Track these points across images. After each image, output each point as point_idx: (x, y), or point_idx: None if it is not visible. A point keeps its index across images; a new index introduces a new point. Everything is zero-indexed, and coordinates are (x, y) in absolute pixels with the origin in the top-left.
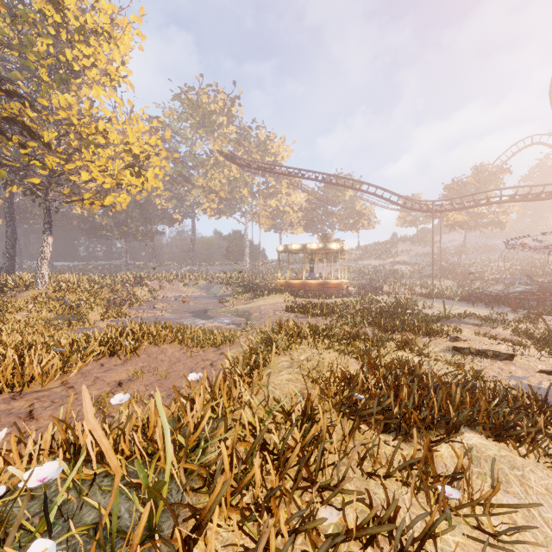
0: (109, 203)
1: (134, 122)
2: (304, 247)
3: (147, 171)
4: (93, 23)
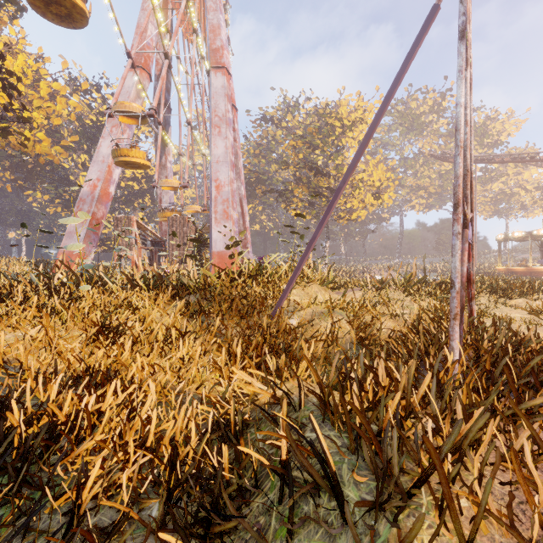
0: (354, 218)
1: (379, 169)
2: (528, 234)
3: (383, 195)
4: (354, 117)
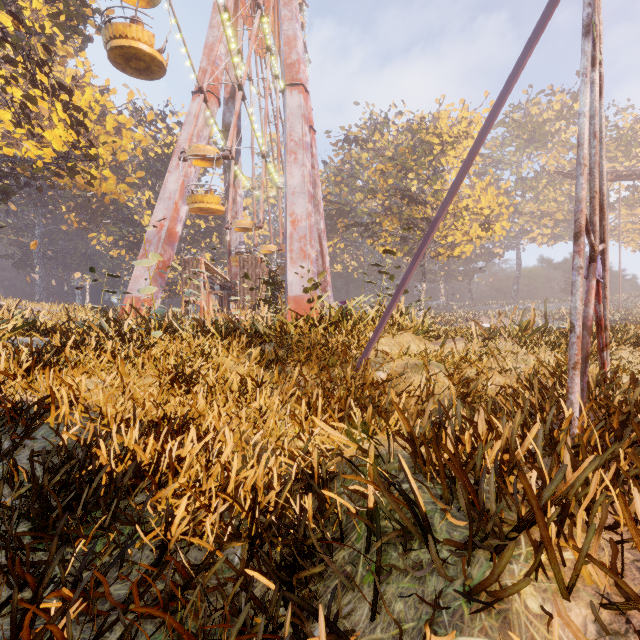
0: (457, 254)
1: (489, 193)
2: None
3: (494, 225)
4: (457, 132)
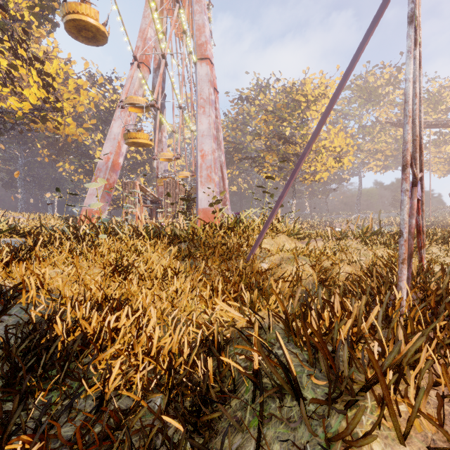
0: (317, 179)
1: (340, 136)
2: None
3: (343, 158)
4: (317, 93)
